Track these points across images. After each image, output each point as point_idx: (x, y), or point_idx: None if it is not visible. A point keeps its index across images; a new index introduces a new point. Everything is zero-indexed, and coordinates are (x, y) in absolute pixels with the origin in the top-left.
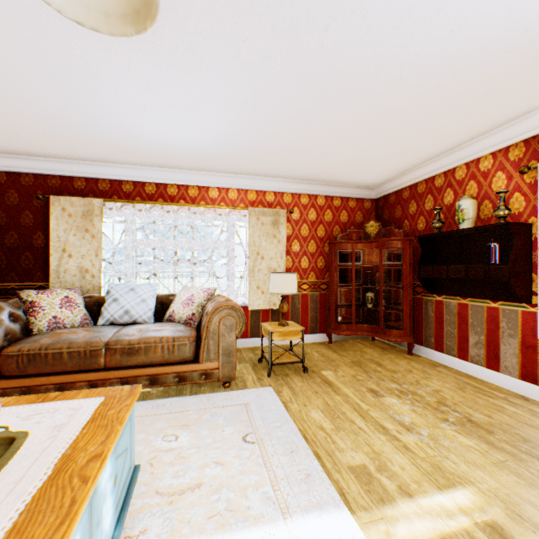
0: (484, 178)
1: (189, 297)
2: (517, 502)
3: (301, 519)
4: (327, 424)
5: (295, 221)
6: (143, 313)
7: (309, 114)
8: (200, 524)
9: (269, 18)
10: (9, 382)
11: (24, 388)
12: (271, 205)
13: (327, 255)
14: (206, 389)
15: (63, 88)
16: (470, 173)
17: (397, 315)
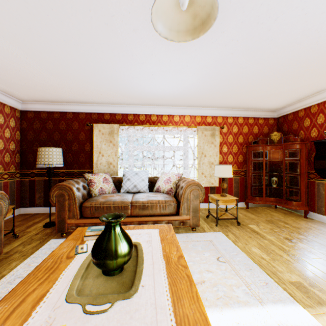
0: None
1: (167, 178)
2: None
3: (272, 306)
4: (265, 256)
5: (224, 133)
6: (143, 187)
7: (247, 69)
8: (212, 301)
9: (242, 18)
10: (86, 220)
11: (93, 224)
12: (210, 124)
13: (244, 154)
14: (182, 231)
15: (114, 67)
16: None
17: (295, 192)
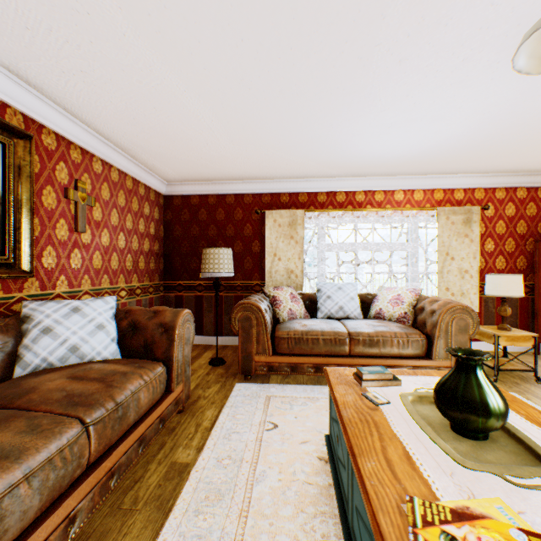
0: None
1: (394, 297)
2: None
3: None
4: None
5: (487, 218)
6: (353, 310)
7: None
8: None
9: None
10: (282, 358)
11: (291, 364)
12: (460, 203)
13: (528, 254)
14: None
15: (332, 122)
16: None
17: None
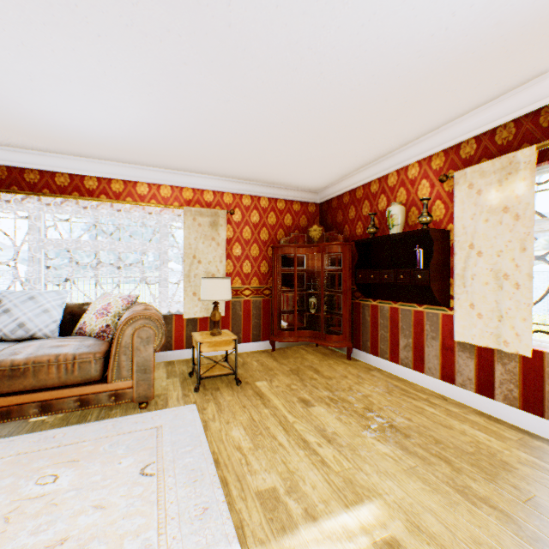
0: (412, 185)
1: (104, 306)
2: (419, 511)
3: None
4: (246, 443)
5: (236, 223)
6: (44, 326)
7: (234, 106)
8: None
9: None
10: None
11: None
12: (210, 205)
13: (270, 259)
14: (118, 412)
15: None
16: (400, 180)
17: (338, 320)
